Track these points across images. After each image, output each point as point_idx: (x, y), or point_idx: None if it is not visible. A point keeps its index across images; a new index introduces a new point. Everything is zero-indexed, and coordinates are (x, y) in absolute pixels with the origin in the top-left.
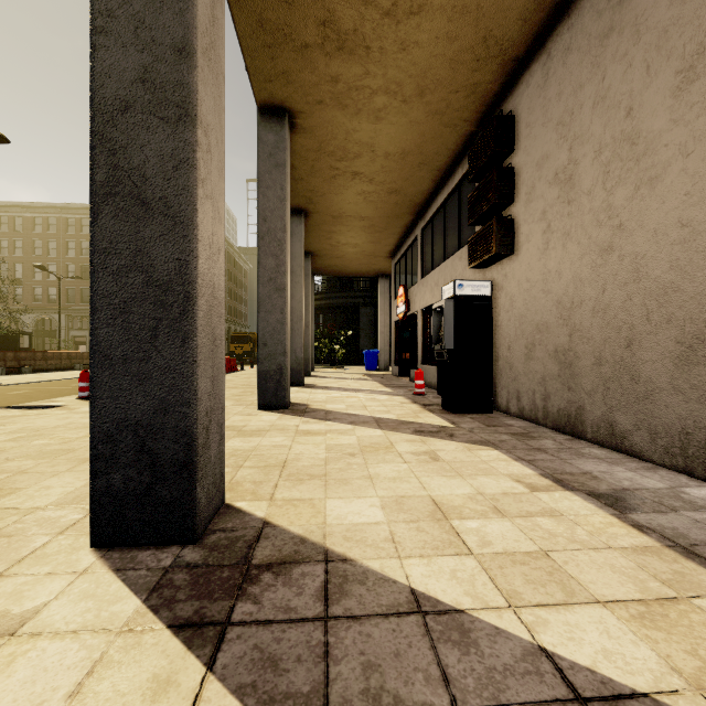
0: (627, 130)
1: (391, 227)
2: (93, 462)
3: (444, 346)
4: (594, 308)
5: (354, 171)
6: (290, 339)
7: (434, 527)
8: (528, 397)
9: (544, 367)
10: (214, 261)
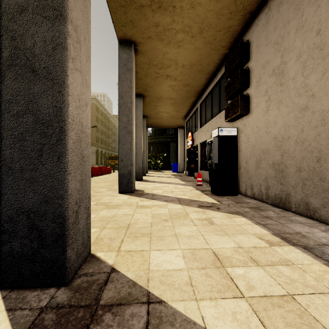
0: (317, 42)
1: (185, 103)
2: (1, 235)
3: (212, 161)
4: (296, 140)
5: (167, 74)
6: (136, 157)
7: (216, 273)
8: (257, 188)
9: (266, 172)
10: (82, 110)
